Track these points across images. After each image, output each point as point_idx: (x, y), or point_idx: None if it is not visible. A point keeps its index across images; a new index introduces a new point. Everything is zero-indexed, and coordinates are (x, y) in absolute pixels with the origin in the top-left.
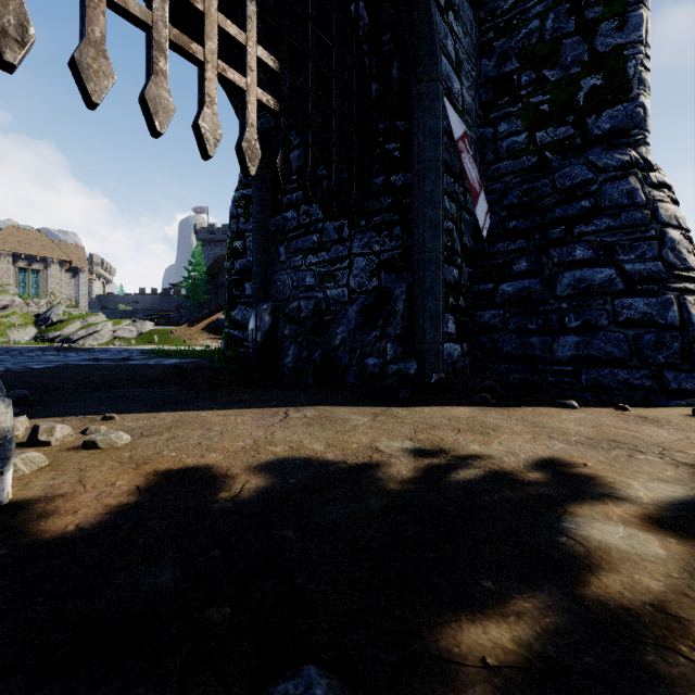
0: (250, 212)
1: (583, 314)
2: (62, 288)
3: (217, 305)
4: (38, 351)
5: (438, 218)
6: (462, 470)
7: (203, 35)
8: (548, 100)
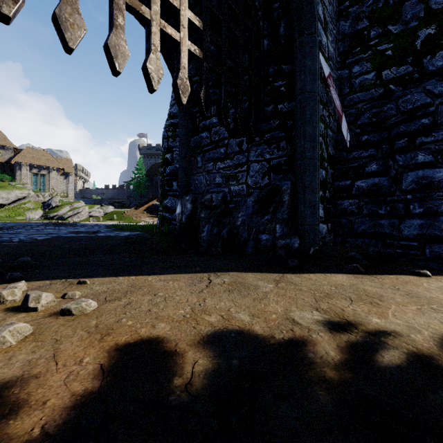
0: (176, 134)
1: (426, 203)
2: (58, 185)
3: (153, 195)
4: (42, 226)
5: (315, 134)
6: (383, 352)
7: (150, 0)
8: (392, 47)
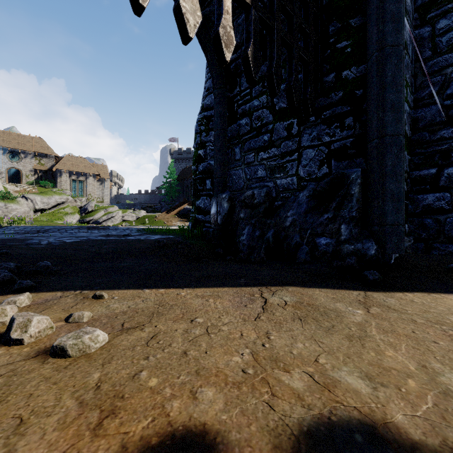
0: (209, 128)
1: None
2: (95, 191)
3: (184, 199)
4: (76, 229)
5: (400, 101)
6: None
7: None
8: None
